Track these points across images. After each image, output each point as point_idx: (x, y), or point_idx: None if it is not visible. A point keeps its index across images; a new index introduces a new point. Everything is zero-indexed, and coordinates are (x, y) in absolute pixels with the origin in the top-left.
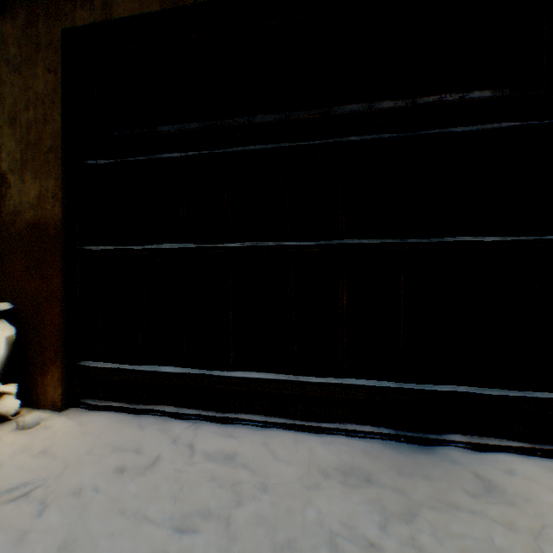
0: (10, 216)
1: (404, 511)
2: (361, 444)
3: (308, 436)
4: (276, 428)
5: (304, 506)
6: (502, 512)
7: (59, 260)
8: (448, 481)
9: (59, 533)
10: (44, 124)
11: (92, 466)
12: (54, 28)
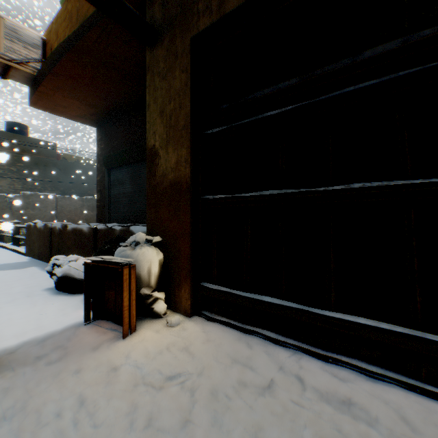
0: (159, 178)
1: None
2: None
3: None
4: (391, 383)
5: None
6: None
7: (188, 207)
8: None
9: (210, 433)
10: (179, 111)
11: (220, 373)
12: (185, 40)
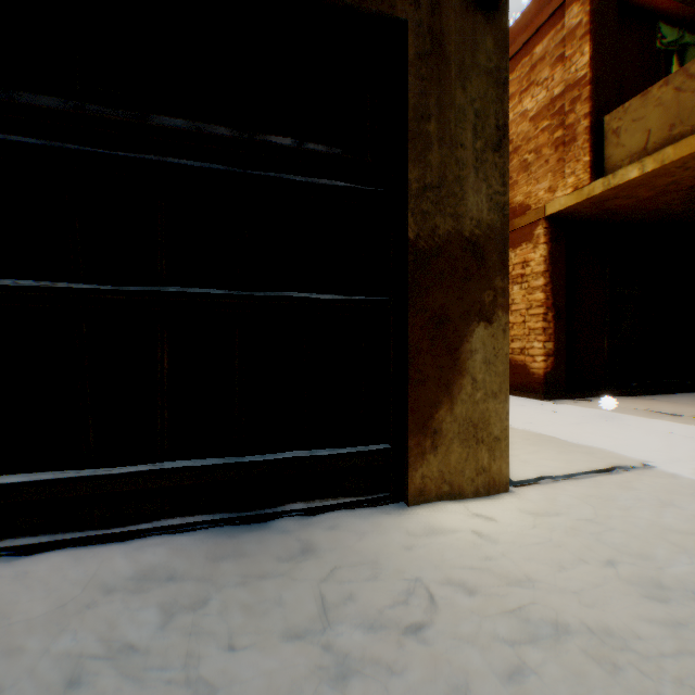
0: None
1: (199, 600)
2: (182, 539)
3: (107, 548)
4: (59, 548)
5: (53, 639)
6: (303, 568)
7: None
8: (266, 553)
9: None
10: None
11: None
12: None
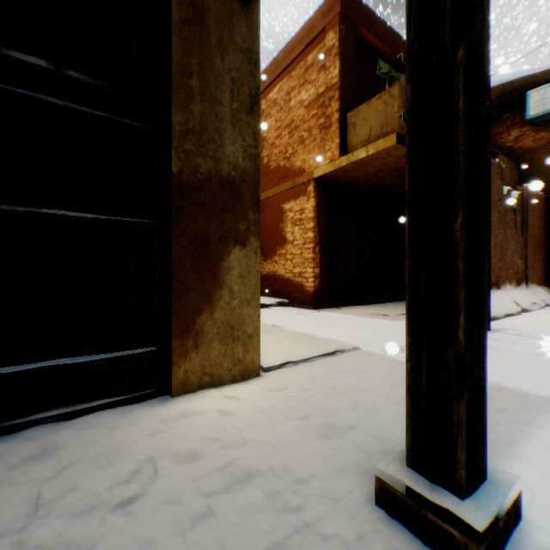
0: None
1: None
2: None
3: None
4: None
5: None
6: (33, 471)
7: None
8: None
9: None
10: None
11: None
12: None
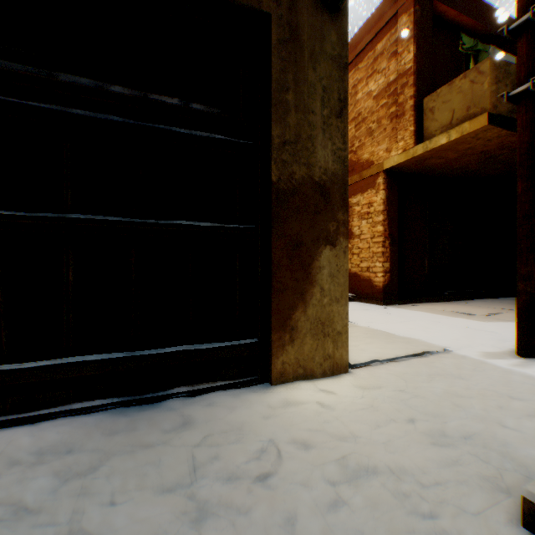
0: None
1: (92, 467)
2: (84, 420)
3: (17, 430)
4: None
5: None
6: (182, 437)
7: None
8: (153, 427)
9: None
10: None
11: None
12: None
